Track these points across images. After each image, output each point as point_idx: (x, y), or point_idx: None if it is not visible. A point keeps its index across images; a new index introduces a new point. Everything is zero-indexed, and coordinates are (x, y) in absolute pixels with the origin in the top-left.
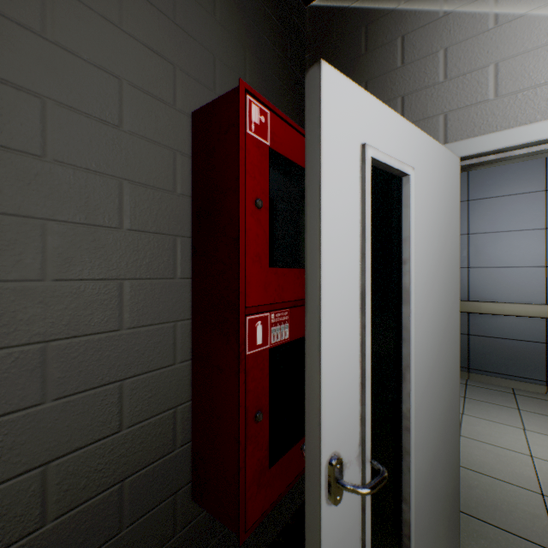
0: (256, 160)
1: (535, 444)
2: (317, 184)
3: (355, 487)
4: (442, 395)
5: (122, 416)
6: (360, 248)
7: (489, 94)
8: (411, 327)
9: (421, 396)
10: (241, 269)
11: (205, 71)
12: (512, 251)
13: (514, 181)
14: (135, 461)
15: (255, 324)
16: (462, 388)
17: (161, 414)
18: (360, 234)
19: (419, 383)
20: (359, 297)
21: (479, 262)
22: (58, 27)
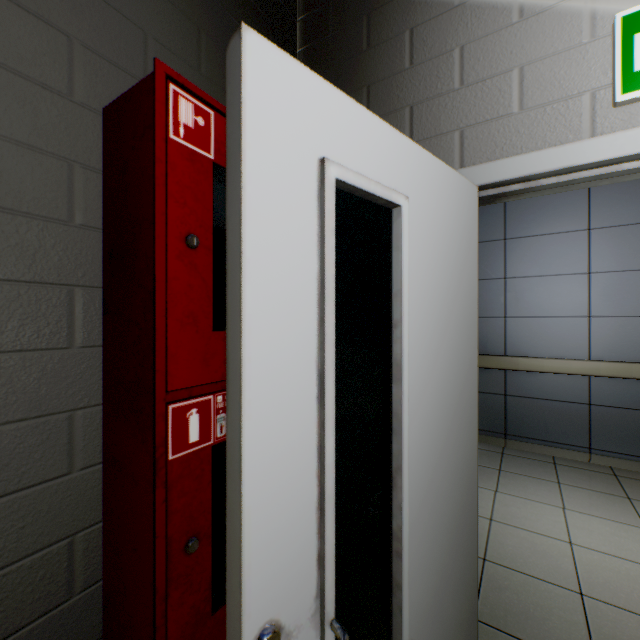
0: (188, 179)
1: (575, 527)
2: (238, 215)
3: None
4: (452, 495)
5: None
6: (317, 310)
7: (513, 106)
8: (403, 414)
9: (421, 503)
10: (159, 336)
11: (130, 52)
12: (553, 298)
13: (555, 217)
14: None
15: (186, 414)
16: (498, 458)
17: (44, 550)
18: (319, 289)
19: (418, 486)
20: (315, 382)
21: (517, 311)
22: None
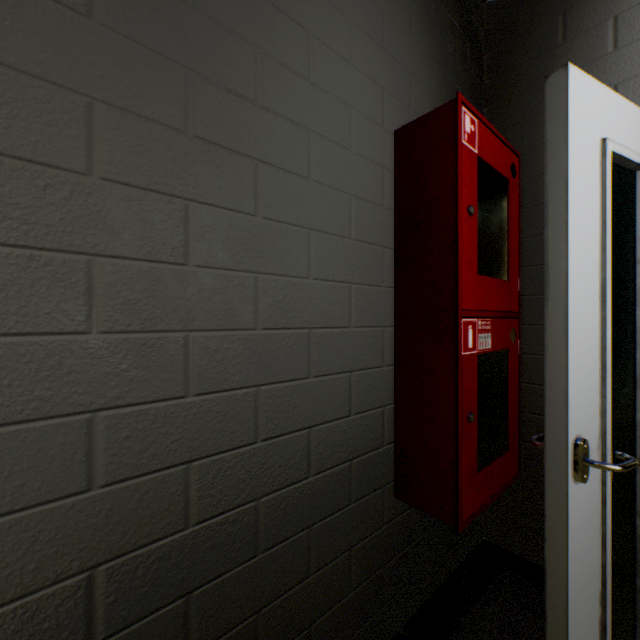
0: (468, 169)
1: None
2: (562, 180)
3: (607, 464)
4: None
5: (350, 403)
6: (599, 242)
7: None
8: None
9: None
10: (458, 272)
11: (403, 90)
12: None
13: None
14: (358, 446)
15: (467, 328)
16: None
17: (374, 410)
18: (599, 228)
19: None
20: (598, 291)
21: None
22: (316, 72)
